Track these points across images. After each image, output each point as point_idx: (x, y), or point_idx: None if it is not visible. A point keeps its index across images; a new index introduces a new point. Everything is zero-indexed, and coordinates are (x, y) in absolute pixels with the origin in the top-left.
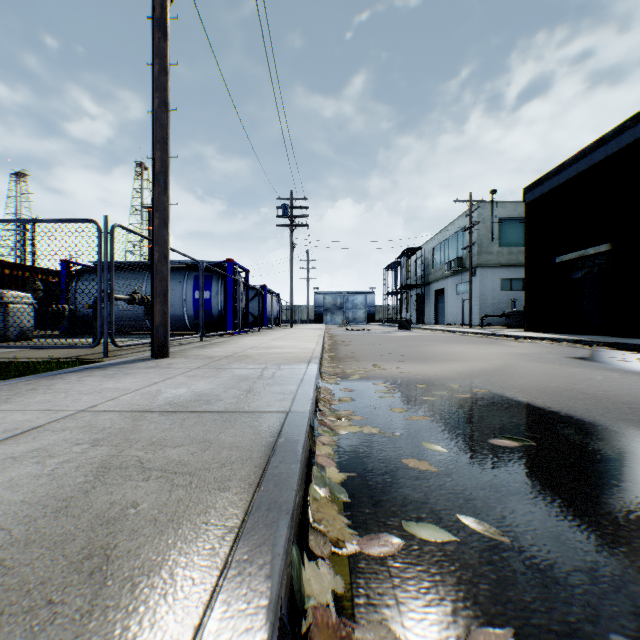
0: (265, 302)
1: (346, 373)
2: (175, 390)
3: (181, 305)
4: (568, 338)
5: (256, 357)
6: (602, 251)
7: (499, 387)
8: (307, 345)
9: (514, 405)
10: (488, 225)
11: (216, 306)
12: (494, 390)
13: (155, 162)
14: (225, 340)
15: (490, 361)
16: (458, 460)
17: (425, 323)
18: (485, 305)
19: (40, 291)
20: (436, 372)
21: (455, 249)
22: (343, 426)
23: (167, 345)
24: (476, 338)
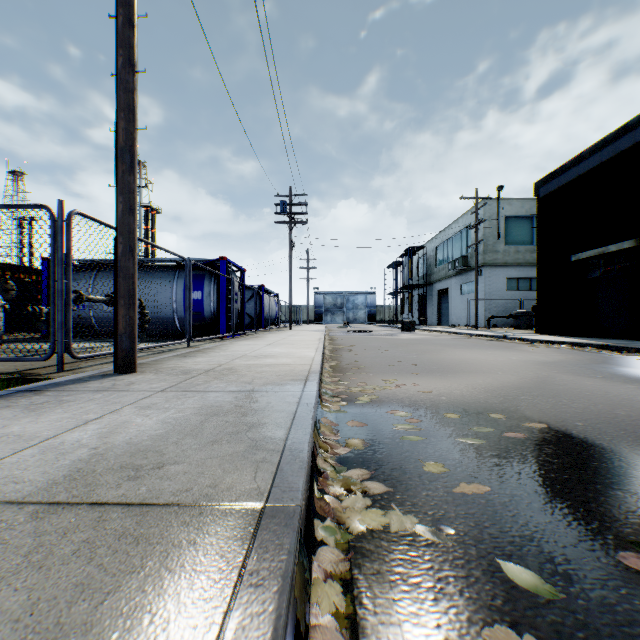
0: (263, 303)
1: (352, 392)
2: (103, 440)
3: (171, 306)
4: (591, 343)
5: (242, 371)
6: (625, 248)
7: (554, 417)
8: (305, 353)
9: (596, 454)
10: (494, 223)
11: (208, 307)
12: (550, 423)
13: (119, 134)
14: (215, 345)
15: (519, 373)
16: (588, 624)
17: (427, 324)
18: (491, 306)
19: (12, 291)
20: (462, 391)
21: (459, 248)
22: (356, 510)
23: (134, 357)
24: (487, 341)
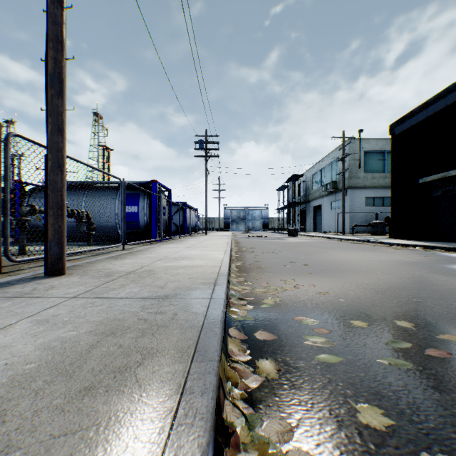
0: (185, 215)
1: (256, 294)
2: None
3: (114, 217)
4: (440, 246)
5: (159, 274)
6: None
7: None
8: (216, 255)
9: None
10: (356, 156)
11: (143, 218)
12: None
13: (48, 63)
14: (145, 248)
15: (395, 273)
16: None
17: (306, 231)
18: (354, 217)
19: None
20: (355, 292)
21: (330, 175)
22: None
23: (62, 261)
24: (355, 244)
